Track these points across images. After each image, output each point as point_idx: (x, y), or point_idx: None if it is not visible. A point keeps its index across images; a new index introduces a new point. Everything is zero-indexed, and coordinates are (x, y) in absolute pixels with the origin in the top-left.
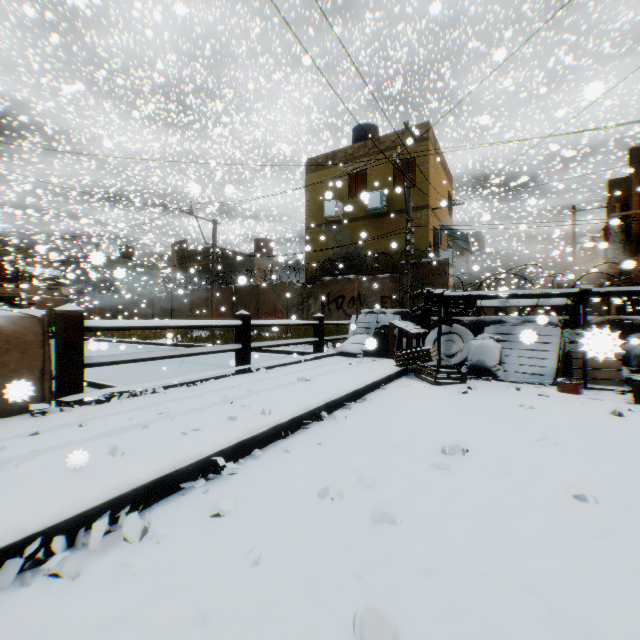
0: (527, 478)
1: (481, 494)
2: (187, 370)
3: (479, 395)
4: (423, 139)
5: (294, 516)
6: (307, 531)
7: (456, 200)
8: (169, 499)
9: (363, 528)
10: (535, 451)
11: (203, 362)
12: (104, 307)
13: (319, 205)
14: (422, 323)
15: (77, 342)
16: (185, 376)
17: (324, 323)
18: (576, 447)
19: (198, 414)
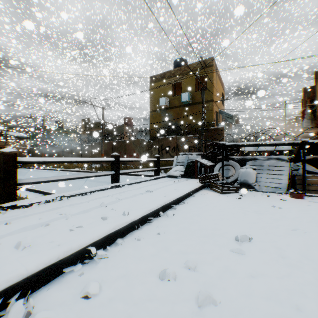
0: (296, 260)
1: (270, 274)
2: (88, 184)
3: (247, 200)
4: (210, 66)
5: (142, 297)
6: (151, 312)
7: (227, 97)
8: (54, 281)
9: (193, 309)
10: (293, 238)
11: (97, 180)
12: (47, 152)
13: (157, 100)
14: (211, 160)
15: (12, 170)
16: (81, 190)
17: (160, 160)
18: (317, 235)
19: (84, 215)
